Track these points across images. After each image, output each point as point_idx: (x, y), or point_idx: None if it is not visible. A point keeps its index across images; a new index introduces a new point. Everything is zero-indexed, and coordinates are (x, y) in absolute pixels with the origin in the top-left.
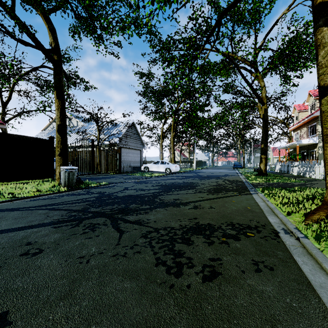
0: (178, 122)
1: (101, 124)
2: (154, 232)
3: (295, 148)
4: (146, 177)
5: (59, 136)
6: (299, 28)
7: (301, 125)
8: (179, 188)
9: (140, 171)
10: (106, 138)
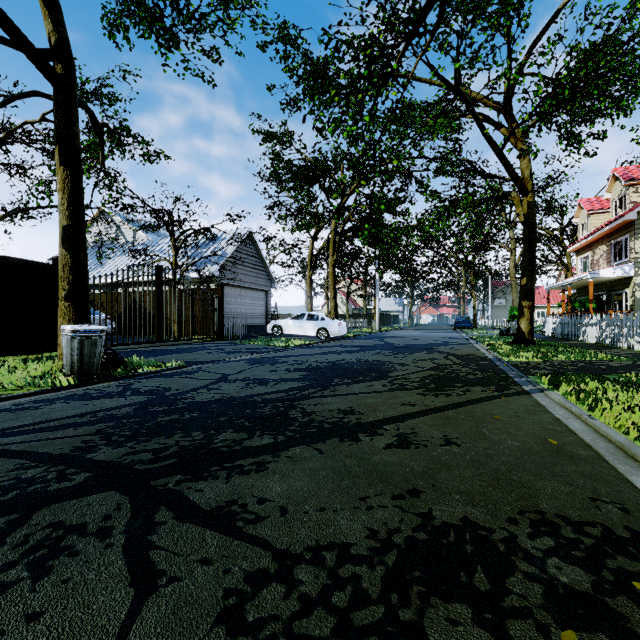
0: (344, 233)
1: (180, 235)
2: (275, 581)
3: (581, 288)
4: (275, 347)
5: (65, 254)
6: (614, 18)
7: (594, 241)
8: (351, 378)
9: (264, 335)
10: (192, 264)
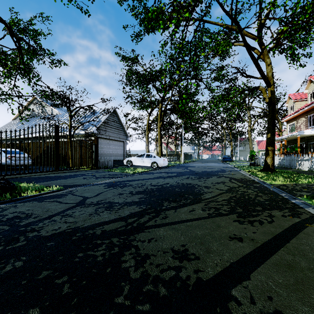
0: (166, 110)
1: (74, 109)
2: None
3: (289, 141)
4: (127, 173)
5: None
6: None
7: (297, 116)
8: (176, 201)
9: (122, 165)
10: (80, 125)
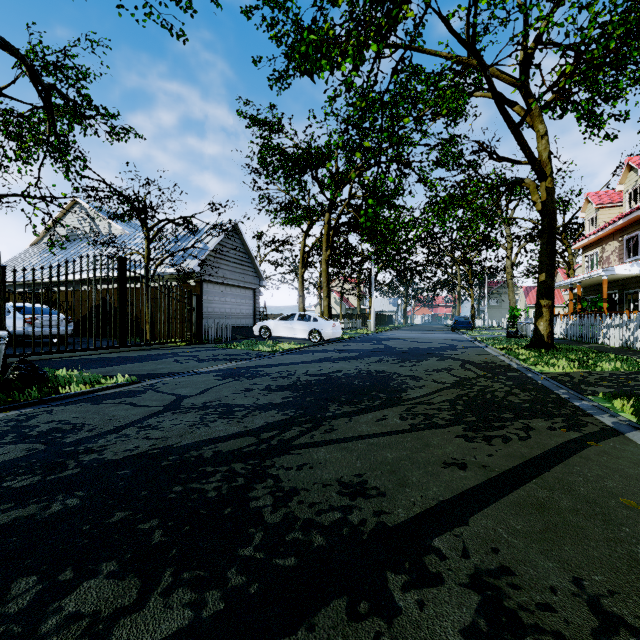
0: (338, 227)
1: (154, 225)
2: None
3: (588, 287)
4: (260, 353)
5: None
6: None
7: (603, 237)
8: (352, 402)
9: (251, 337)
10: (167, 257)
